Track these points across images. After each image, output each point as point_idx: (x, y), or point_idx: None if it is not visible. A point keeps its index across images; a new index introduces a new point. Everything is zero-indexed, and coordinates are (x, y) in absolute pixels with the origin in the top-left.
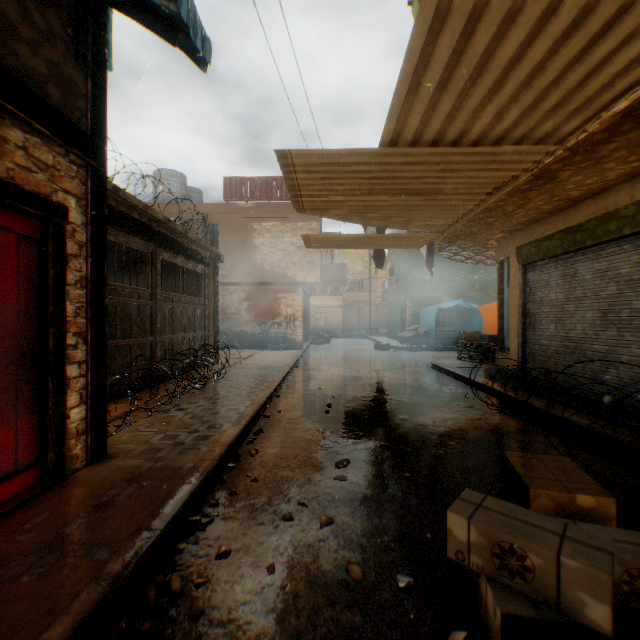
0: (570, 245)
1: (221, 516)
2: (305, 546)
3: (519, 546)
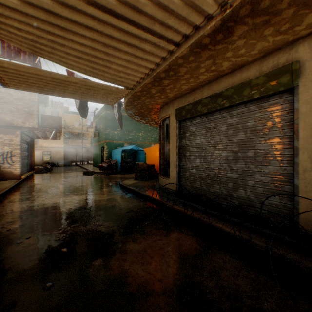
0: (214, 106)
1: None
2: None
3: None
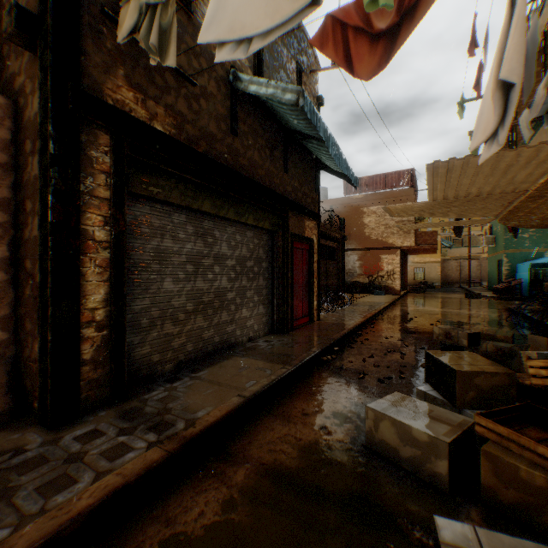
0: None
1: (363, 336)
2: (392, 342)
3: (449, 331)
